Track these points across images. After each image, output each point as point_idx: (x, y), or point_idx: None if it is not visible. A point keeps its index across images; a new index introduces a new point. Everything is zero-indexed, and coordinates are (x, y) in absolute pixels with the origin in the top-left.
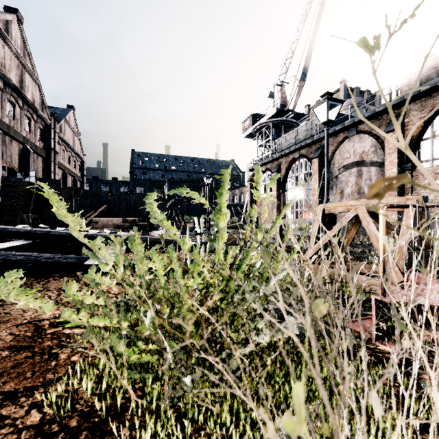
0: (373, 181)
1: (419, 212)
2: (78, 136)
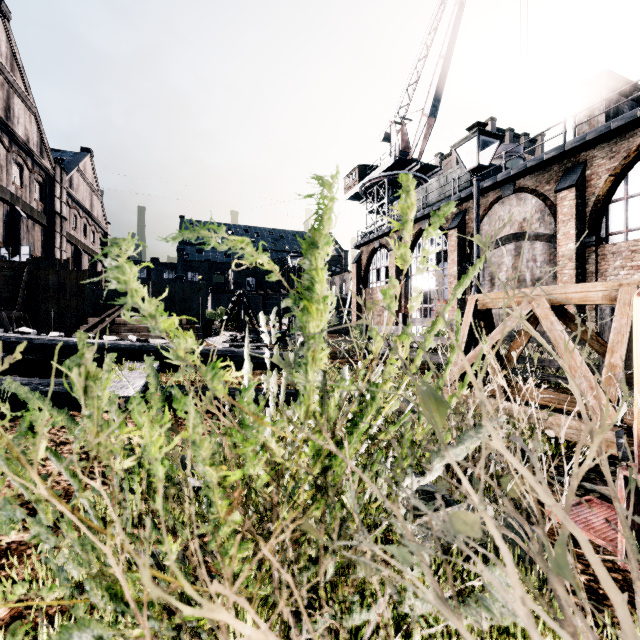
0: (539, 263)
1: None
2: (98, 195)
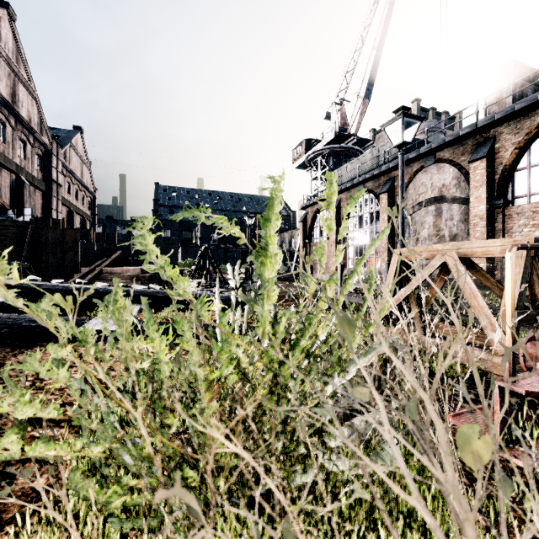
0: (455, 221)
1: (531, 259)
2: (88, 165)
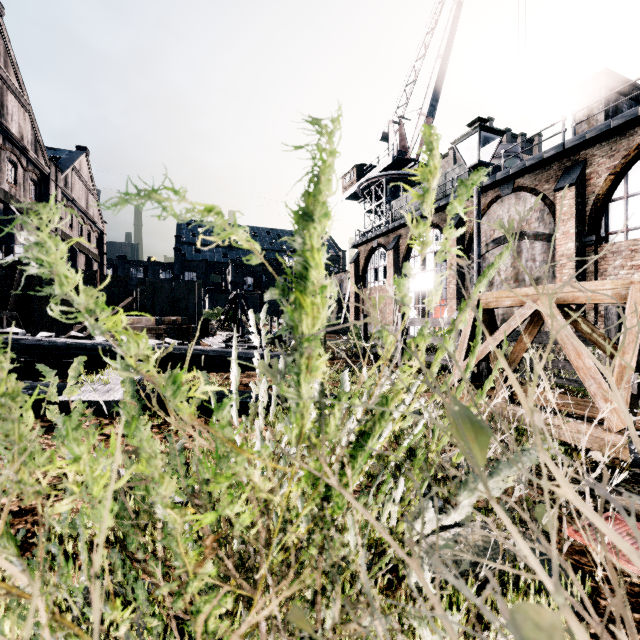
0: (538, 262)
1: None
2: (94, 194)
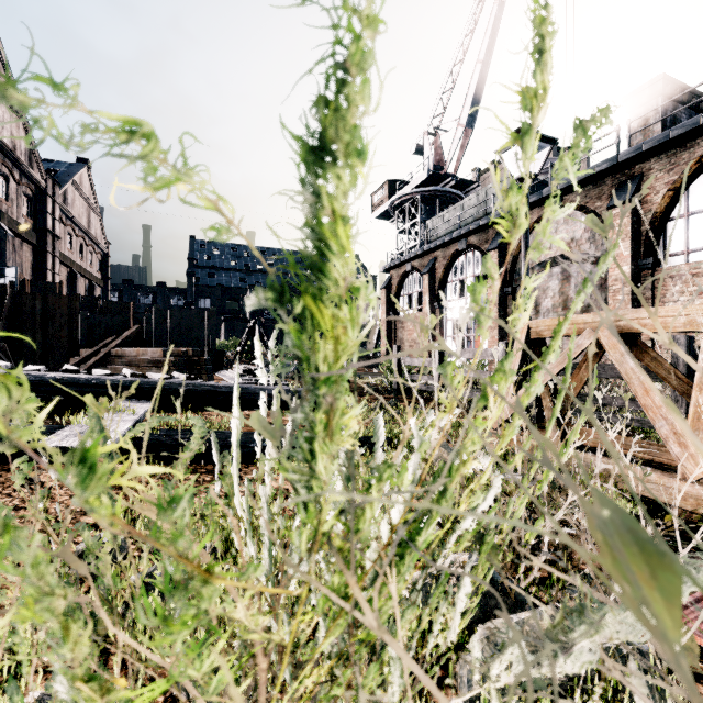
0: None
1: None
2: (97, 212)
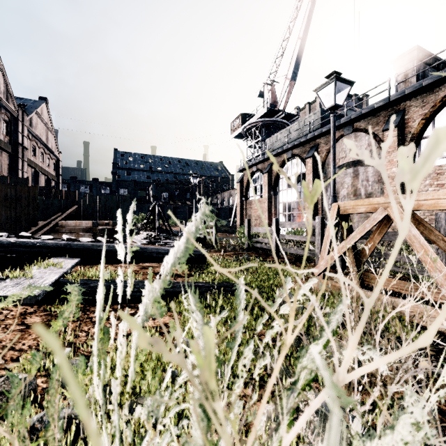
0: (370, 182)
1: None
2: (52, 132)
